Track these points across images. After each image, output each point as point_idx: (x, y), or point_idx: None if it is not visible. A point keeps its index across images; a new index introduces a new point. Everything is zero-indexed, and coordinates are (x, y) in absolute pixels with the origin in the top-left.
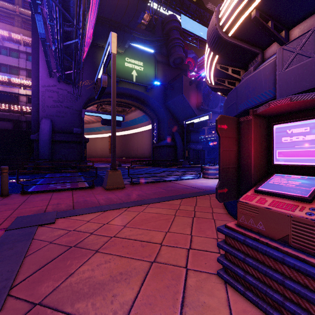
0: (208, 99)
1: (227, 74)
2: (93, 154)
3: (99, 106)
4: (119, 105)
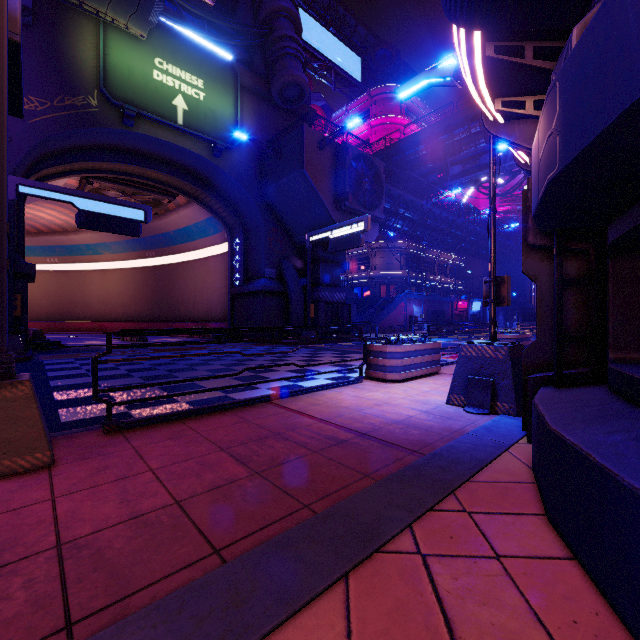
0: (360, 187)
1: None
2: (78, 312)
3: (85, 184)
4: (141, 185)
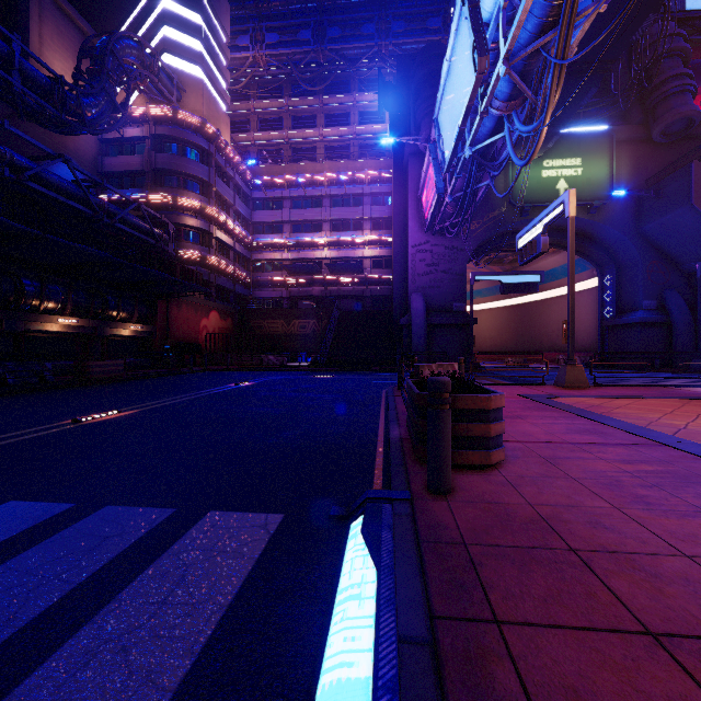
0: None
1: None
2: None
3: (483, 257)
4: None
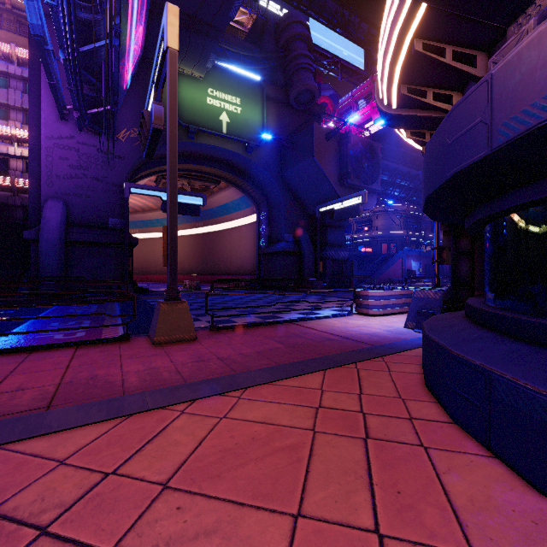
0: (360, 166)
1: (442, 63)
2: (151, 268)
3: (160, 179)
4: (197, 177)
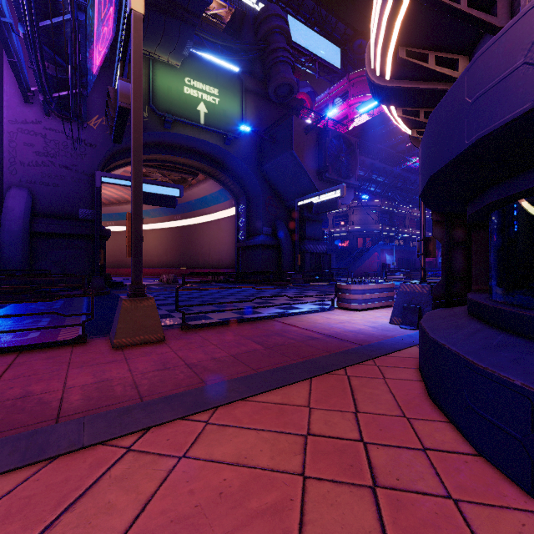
0: (338, 161)
1: (455, 11)
2: (127, 261)
3: None
4: (174, 168)
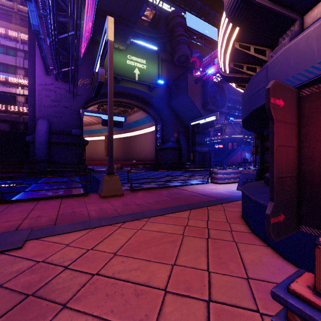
0: (214, 98)
1: (249, 54)
2: (94, 157)
3: (100, 107)
4: (121, 105)
